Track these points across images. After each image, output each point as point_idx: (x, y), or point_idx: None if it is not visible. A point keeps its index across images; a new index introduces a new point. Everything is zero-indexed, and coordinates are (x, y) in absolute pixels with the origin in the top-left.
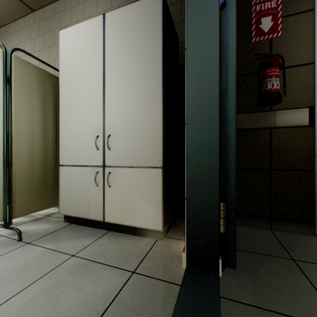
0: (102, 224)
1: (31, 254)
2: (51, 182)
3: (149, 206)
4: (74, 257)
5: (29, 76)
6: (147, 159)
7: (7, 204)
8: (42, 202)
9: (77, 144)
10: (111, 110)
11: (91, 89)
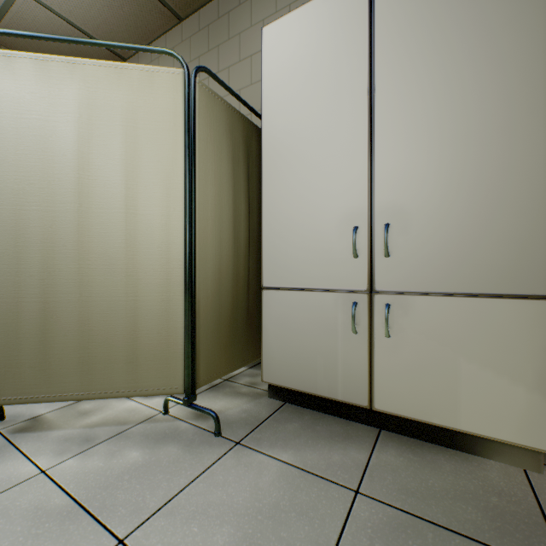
0: (359, 412)
1: (264, 475)
2: (242, 319)
3: (508, 389)
4: (362, 498)
5: (215, 119)
6: (501, 278)
7: (189, 361)
8: (231, 357)
9: (303, 246)
10: (391, 171)
11: (337, 133)
